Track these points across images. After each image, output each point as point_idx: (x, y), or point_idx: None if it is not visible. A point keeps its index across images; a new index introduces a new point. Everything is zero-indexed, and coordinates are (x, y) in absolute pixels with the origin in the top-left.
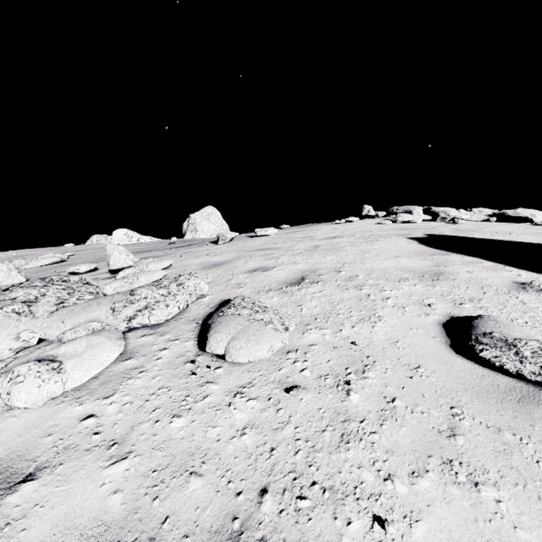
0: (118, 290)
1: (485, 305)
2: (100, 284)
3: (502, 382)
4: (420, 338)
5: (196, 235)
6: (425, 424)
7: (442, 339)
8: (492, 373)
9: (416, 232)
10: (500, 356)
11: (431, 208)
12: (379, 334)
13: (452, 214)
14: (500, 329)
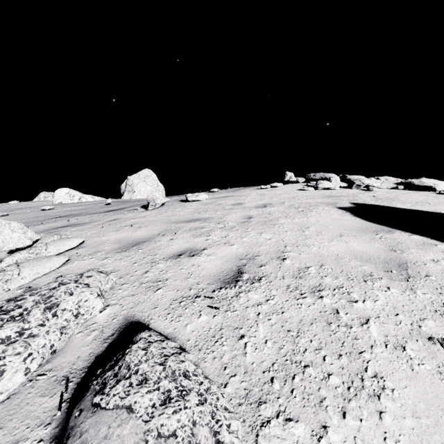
0: None
1: None
2: None
3: None
4: None
5: (134, 195)
6: None
7: None
8: None
9: (341, 200)
10: None
11: (347, 176)
12: None
13: (366, 182)
14: None
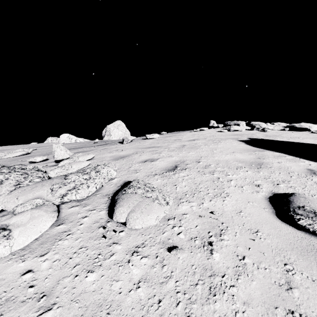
0: (58, 174)
1: (293, 185)
2: (48, 170)
3: (315, 243)
4: (255, 209)
5: (110, 137)
6: (268, 279)
7: (270, 209)
8: (307, 236)
9: (242, 137)
10: (313, 224)
11: (250, 122)
12: (228, 206)
13: (263, 126)
14: (309, 203)
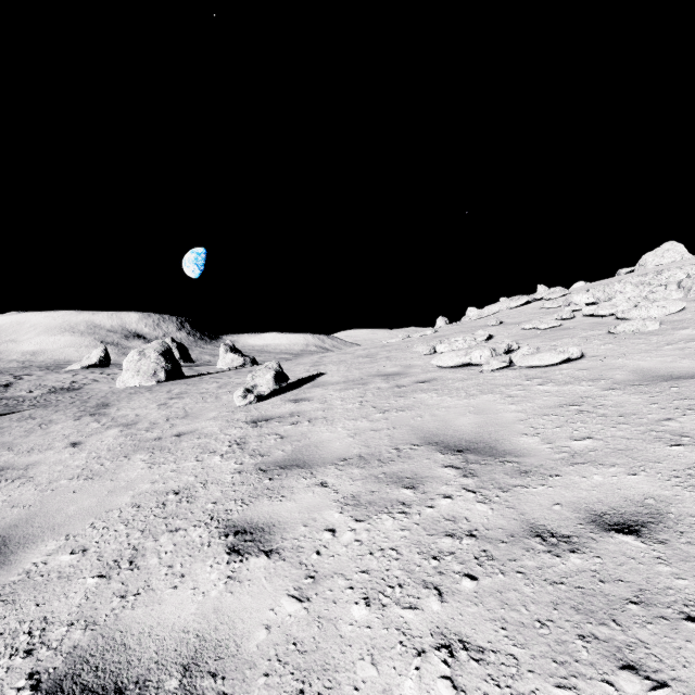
0: None
1: None
2: None
3: None
4: None
5: None
6: None
7: None
8: None
9: None
10: None
11: None
12: None
13: None
14: None
